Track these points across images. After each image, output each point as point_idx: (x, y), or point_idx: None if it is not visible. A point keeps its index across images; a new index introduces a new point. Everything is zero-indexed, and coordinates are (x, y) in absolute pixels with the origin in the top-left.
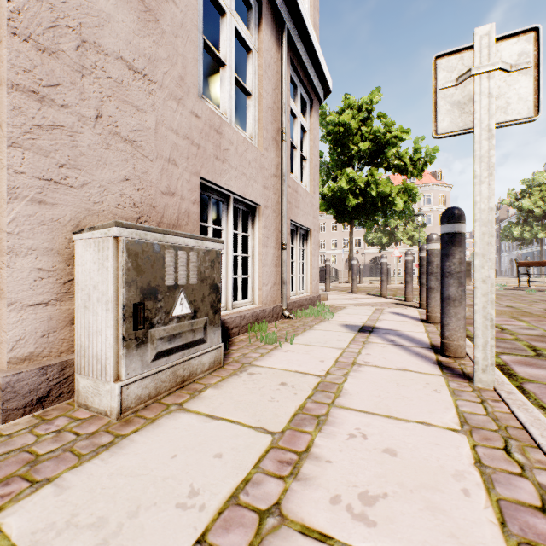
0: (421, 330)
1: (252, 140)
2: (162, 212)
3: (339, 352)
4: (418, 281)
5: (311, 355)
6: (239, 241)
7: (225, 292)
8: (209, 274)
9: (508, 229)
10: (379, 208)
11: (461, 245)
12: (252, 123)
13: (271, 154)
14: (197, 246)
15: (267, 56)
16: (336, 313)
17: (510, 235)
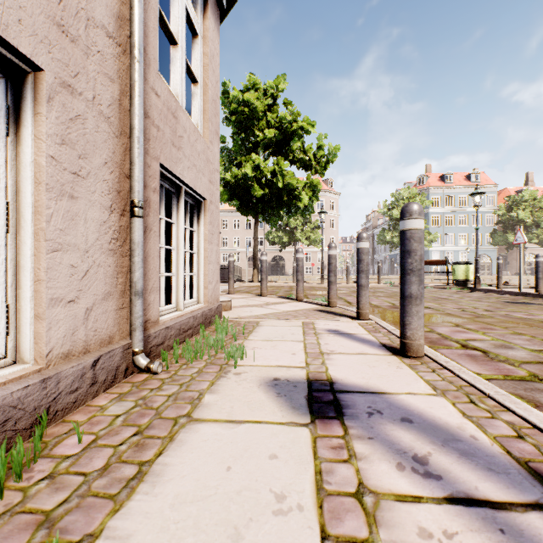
0: (423, 385)
1: None
2: None
3: None
4: (321, 279)
5: None
6: None
7: None
8: None
9: (383, 234)
10: (284, 203)
11: None
12: None
13: None
14: None
15: None
16: (248, 340)
17: (384, 239)
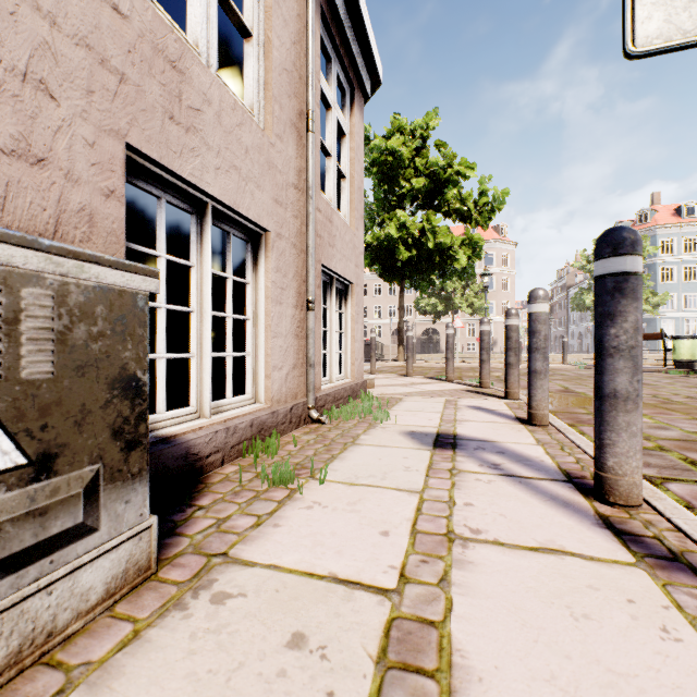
0: (530, 440)
1: (252, 115)
2: None
3: (415, 503)
4: None
5: (362, 514)
6: (228, 290)
7: (197, 384)
8: (106, 351)
9: (580, 297)
10: (436, 265)
11: (637, 296)
12: (254, 85)
13: (289, 149)
14: (56, 275)
15: None
16: (391, 410)
17: (582, 303)
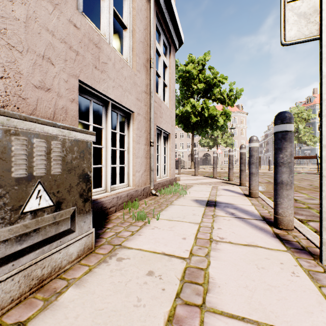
0: (249, 203)
1: (127, 62)
2: (35, 104)
3: (197, 227)
4: None
5: (174, 231)
6: (117, 138)
7: (105, 178)
8: (78, 164)
9: None
10: (209, 124)
11: (291, 141)
12: (128, 49)
13: (142, 76)
14: (62, 136)
15: (139, 3)
16: (187, 190)
17: None
